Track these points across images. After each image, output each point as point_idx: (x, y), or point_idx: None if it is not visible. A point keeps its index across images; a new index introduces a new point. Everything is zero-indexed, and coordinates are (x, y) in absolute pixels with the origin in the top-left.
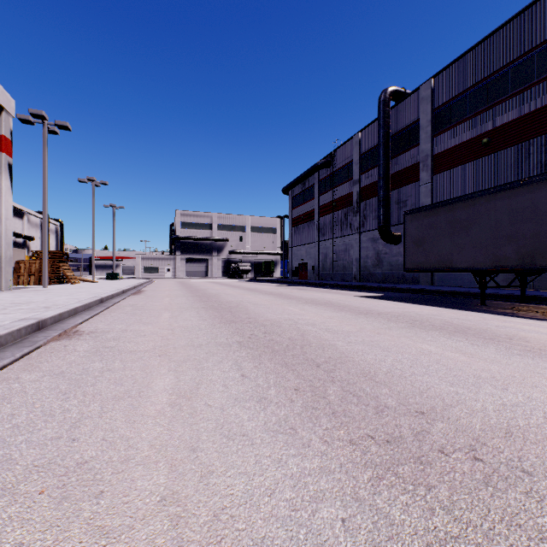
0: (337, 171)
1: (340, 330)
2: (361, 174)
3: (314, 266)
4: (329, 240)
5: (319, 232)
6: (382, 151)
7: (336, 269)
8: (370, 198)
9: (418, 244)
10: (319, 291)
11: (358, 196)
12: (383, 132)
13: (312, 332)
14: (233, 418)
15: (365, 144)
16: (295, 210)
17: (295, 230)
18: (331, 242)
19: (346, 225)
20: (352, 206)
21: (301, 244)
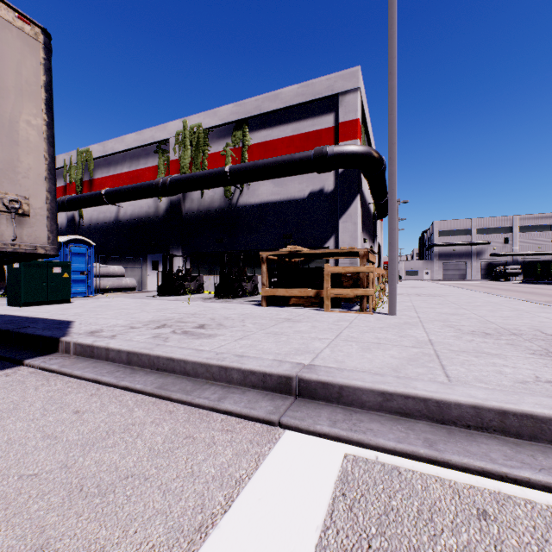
0: None
1: None
2: None
3: None
4: None
5: None
6: None
7: None
8: None
9: None
10: None
11: None
12: None
13: None
14: None
15: None
16: None
17: None
18: None
19: None
20: None
21: None
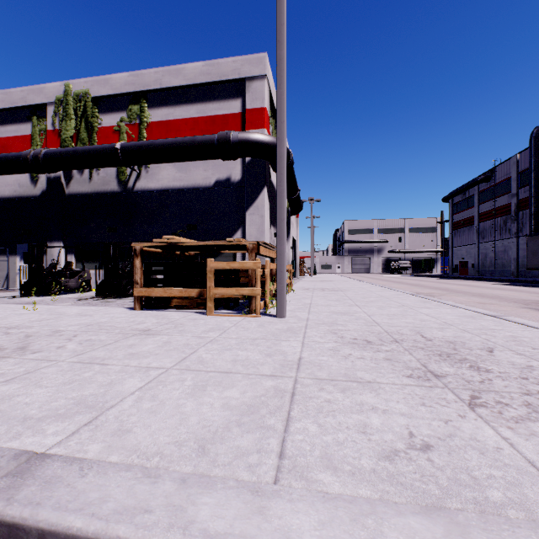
0: (496, 185)
1: (461, 288)
2: (519, 189)
3: (474, 264)
4: (488, 242)
5: (478, 236)
6: (533, 176)
7: (495, 267)
8: (527, 209)
9: (533, 254)
10: (469, 281)
11: (515, 207)
12: (534, 162)
13: (451, 288)
14: (432, 291)
15: (522, 164)
16: (455, 216)
17: (455, 233)
18: (490, 244)
19: (505, 230)
20: (510, 214)
21: (461, 245)
